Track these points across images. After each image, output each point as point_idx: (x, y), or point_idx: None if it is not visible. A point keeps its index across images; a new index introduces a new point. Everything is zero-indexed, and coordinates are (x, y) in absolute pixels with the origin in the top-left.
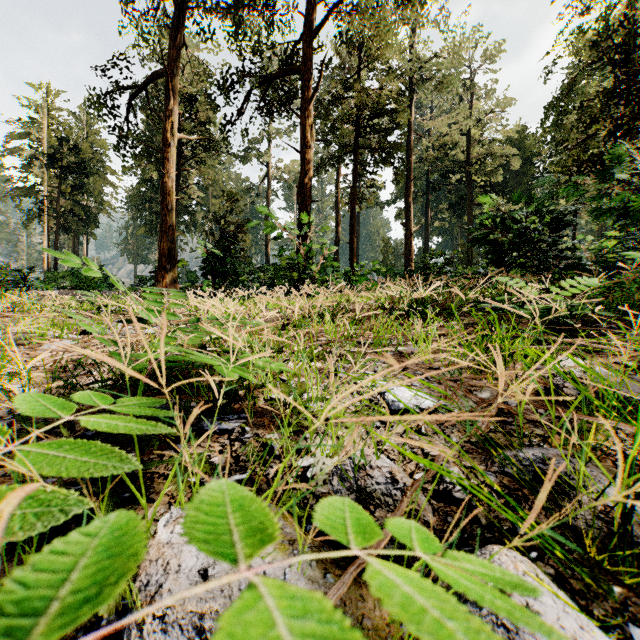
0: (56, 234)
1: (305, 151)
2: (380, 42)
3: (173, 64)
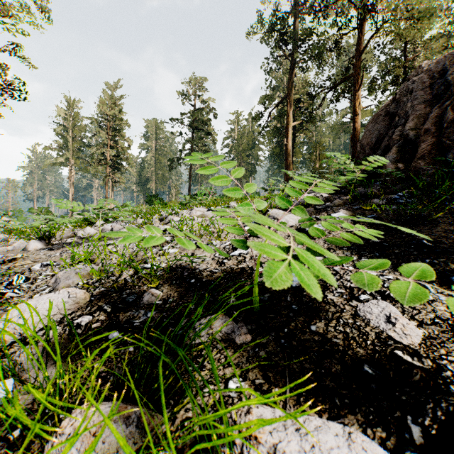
0: (240, 180)
1: (355, 118)
2: (406, 37)
3: (290, 91)
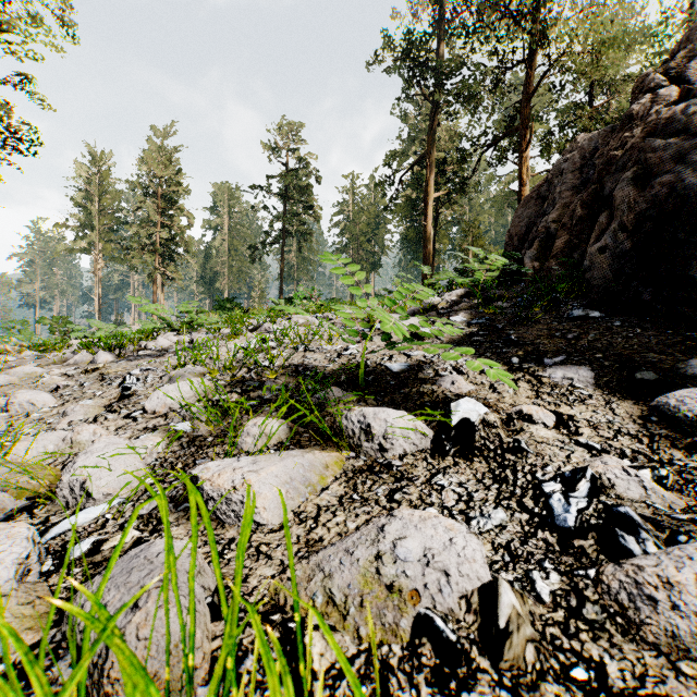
0: None
1: (521, 189)
2: (591, 78)
3: (430, 147)
